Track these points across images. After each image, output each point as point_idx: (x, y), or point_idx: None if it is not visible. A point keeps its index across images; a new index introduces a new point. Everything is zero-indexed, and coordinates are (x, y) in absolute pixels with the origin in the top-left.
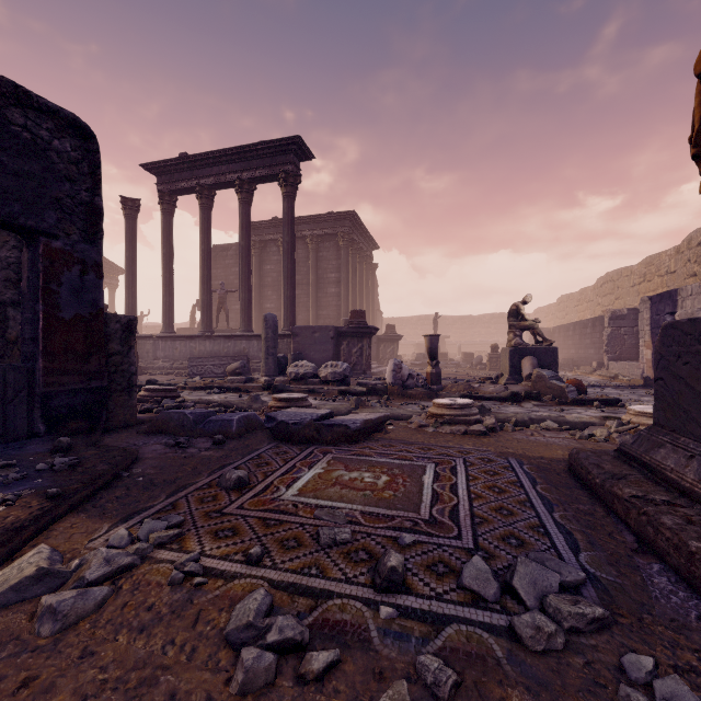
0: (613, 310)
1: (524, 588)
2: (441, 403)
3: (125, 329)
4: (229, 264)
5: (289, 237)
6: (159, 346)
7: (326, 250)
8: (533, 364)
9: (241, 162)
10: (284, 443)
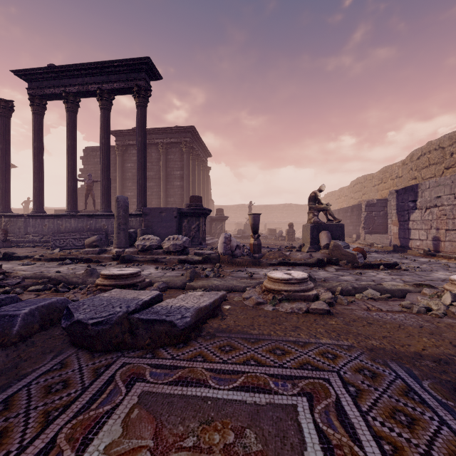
0: (368, 200)
1: None
2: (278, 278)
3: None
4: (98, 162)
5: (141, 137)
6: (29, 223)
7: (173, 154)
8: (328, 236)
9: (101, 76)
10: (79, 352)
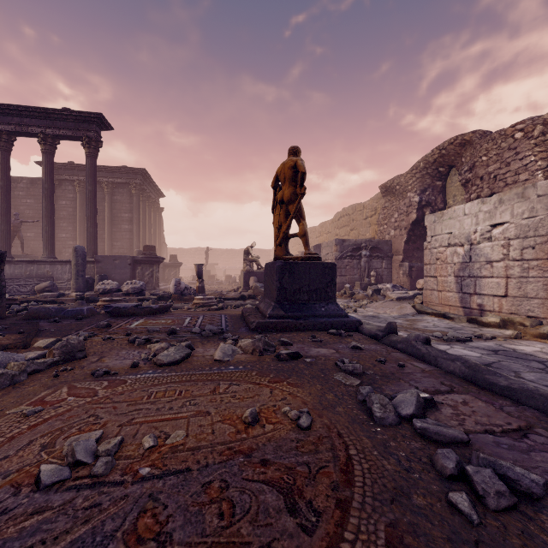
0: (303, 251)
1: (207, 330)
2: (199, 298)
3: None
4: (19, 195)
5: (92, 186)
6: None
7: (121, 195)
8: (255, 280)
9: (45, 120)
10: (118, 317)
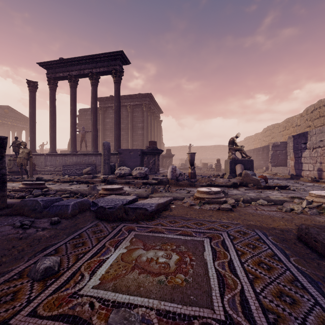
0: (274, 142)
1: None
2: (203, 191)
3: None
4: (88, 118)
5: (117, 103)
6: (48, 159)
7: (137, 112)
8: (242, 168)
9: (92, 64)
10: (102, 221)
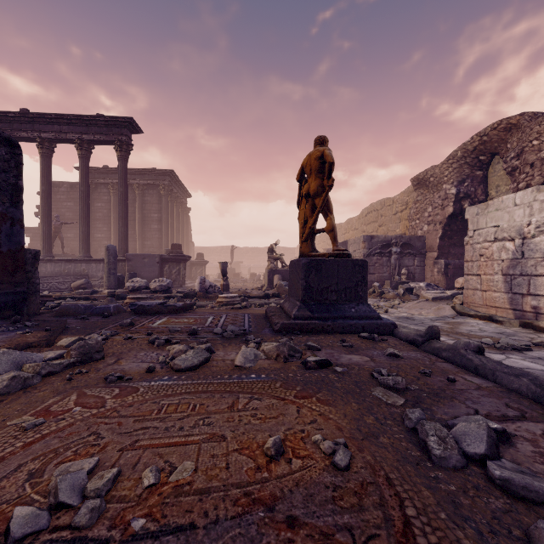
0: (328, 249)
1: (229, 331)
2: (222, 296)
3: (34, 257)
4: (60, 199)
5: (123, 188)
6: None
7: (151, 196)
8: (279, 278)
9: (81, 126)
10: (142, 315)
